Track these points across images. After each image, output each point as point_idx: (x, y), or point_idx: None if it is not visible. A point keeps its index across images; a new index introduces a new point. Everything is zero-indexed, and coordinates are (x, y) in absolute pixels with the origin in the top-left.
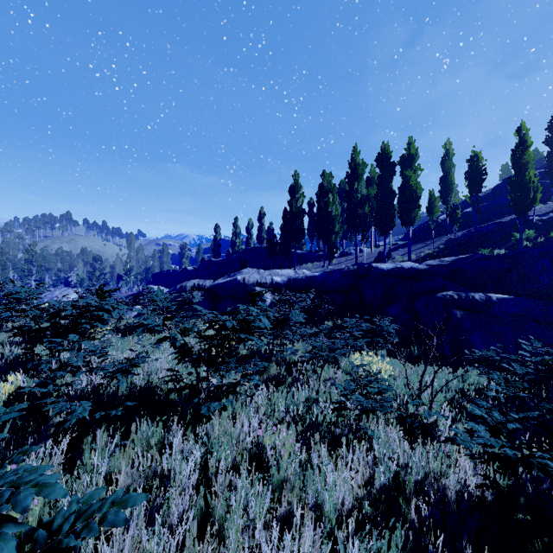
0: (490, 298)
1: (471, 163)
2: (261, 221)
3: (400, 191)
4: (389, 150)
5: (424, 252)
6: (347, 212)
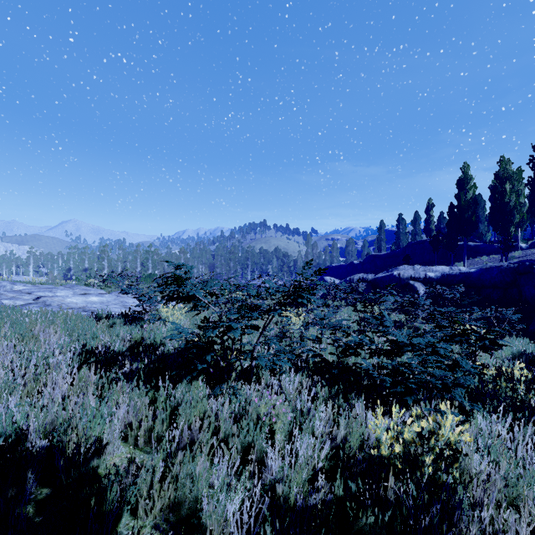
0: None
1: None
2: (428, 213)
3: None
4: None
5: None
6: (530, 201)
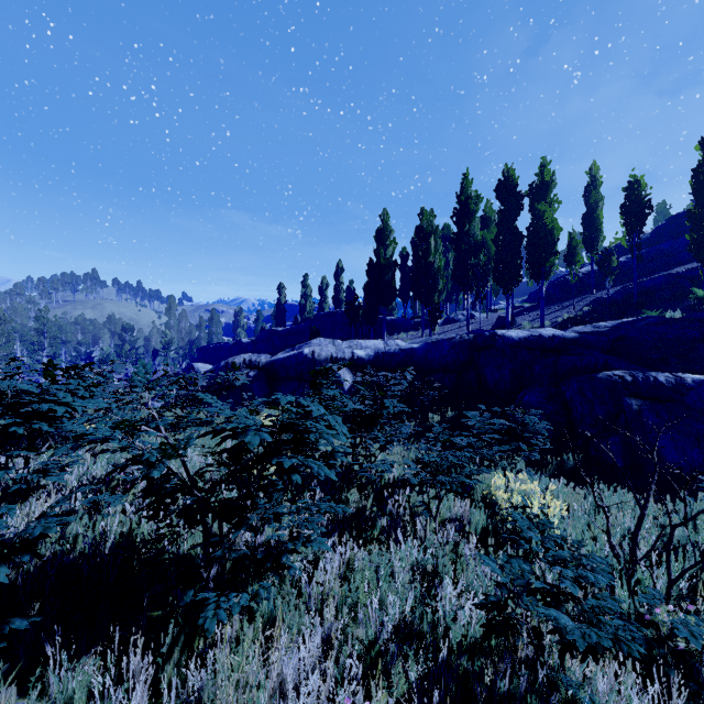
0: (682, 380)
1: (629, 193)
2: (338, 279)
3: (529, 232)
4: (514, 176)
5: (562, 317)
6: (455, 263)
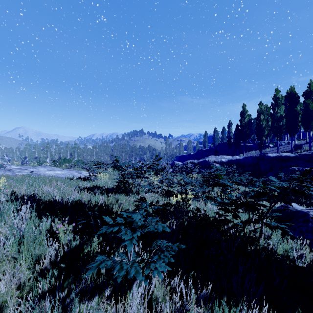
0: None
1: None
2: (229, 128)
3: (303, 111)
4: (293, 91)
5: None
6: (271, 124)
